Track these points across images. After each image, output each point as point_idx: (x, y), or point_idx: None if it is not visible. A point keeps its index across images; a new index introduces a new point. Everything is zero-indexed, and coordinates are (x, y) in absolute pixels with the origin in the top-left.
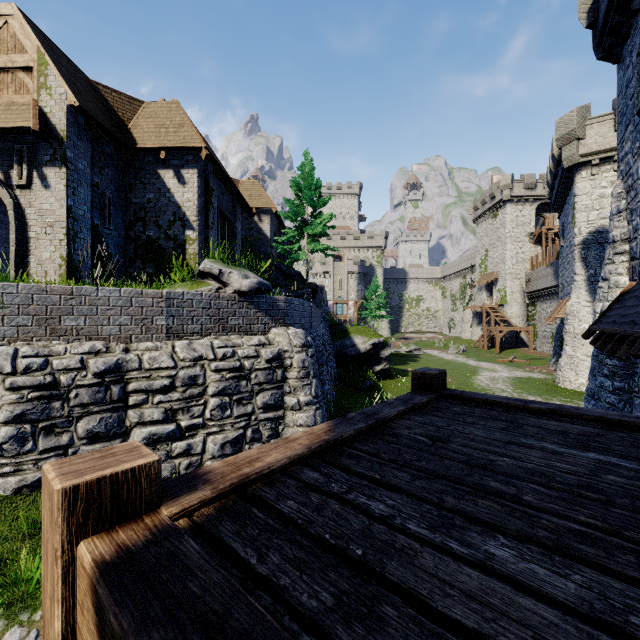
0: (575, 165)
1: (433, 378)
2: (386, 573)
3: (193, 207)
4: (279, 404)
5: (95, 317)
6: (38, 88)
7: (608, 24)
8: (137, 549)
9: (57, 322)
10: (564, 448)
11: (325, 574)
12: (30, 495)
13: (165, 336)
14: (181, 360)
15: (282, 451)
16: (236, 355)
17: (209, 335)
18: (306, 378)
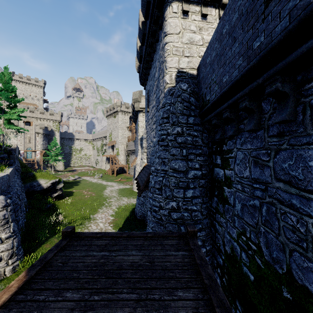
0: (138, 110)
1: (69, 232)
2: None
3: None
4: None
5: None
6: None
7: (142, 77)
8: None
9: None
10: (97, 252)
11: None
12: None
13: None
14: None
15: (7, 293)
16: None
17: None
18: (6, 224)
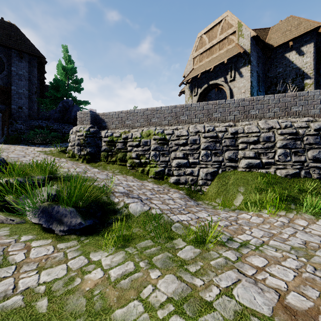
0: None
1: None
2: None
3: (309, 65)
4: None
5: (306, 106)
6: (238, 38)
7: None
8: None
9: (289, 110)
10: None
11: None
12: (290, 179)
13: None
14: None
15: None
16: None
17: None
18: None
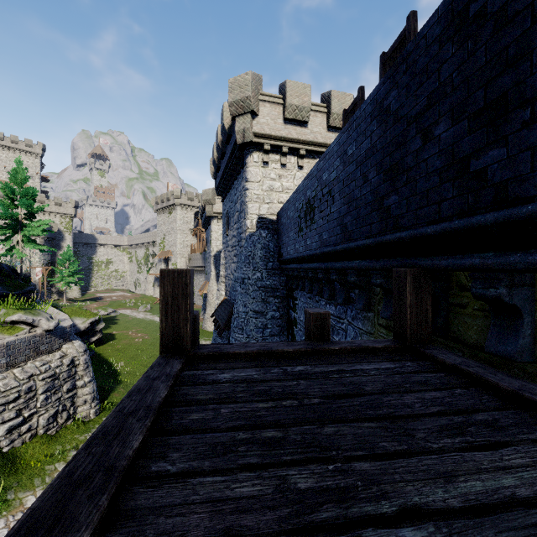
0: (211, 216)
1: None
2: None
3: None
4: (74, 387)
5: None
6: None
7: (219, 188)
8: None
9: None
10: None
11: None
12: None
13: (5, 369)
14: (21, 380)
15: None
16: (51, 367)
17: (30, 360)
18: (88, 368)
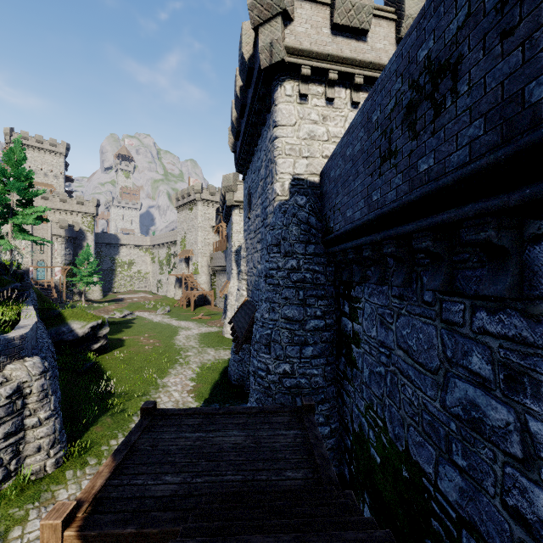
0: (232, 205)
1: (151, 409)
2: (145, 495)
3: None
4: (20, 428)
5: None
6: None
7: (239, 161)
8: (84, 524)
9: None
10: (191, 434)
11: (132, 503)
12: None
13: None
14: None
15: (101, 478)
16: None
17: None
18: (46, 398)
